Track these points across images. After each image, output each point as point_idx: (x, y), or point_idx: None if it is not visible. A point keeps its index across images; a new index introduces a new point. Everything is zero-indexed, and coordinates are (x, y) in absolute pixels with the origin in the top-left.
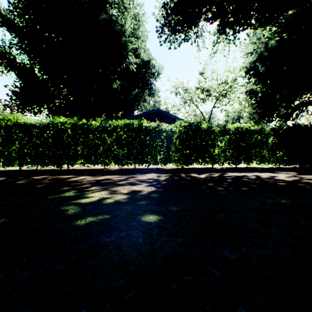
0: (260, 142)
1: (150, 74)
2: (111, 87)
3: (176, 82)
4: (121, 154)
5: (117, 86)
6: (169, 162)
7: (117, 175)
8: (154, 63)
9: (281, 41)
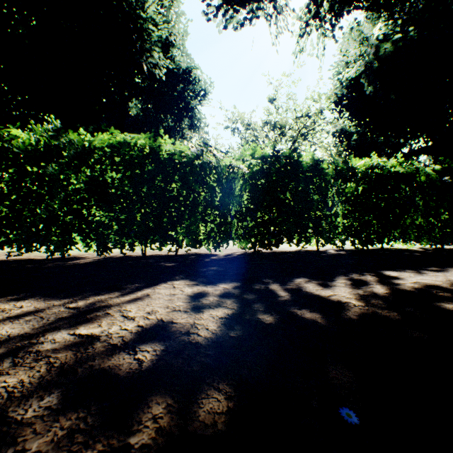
0: (409, 198)
1: (192, 94)
2: (124, 109)
3: (233, 111)
4: (103, 221)
5: (137, 111)
6: (227, 240)
7: (38, 300)
8: (199, 75)
9: (403, 40)
